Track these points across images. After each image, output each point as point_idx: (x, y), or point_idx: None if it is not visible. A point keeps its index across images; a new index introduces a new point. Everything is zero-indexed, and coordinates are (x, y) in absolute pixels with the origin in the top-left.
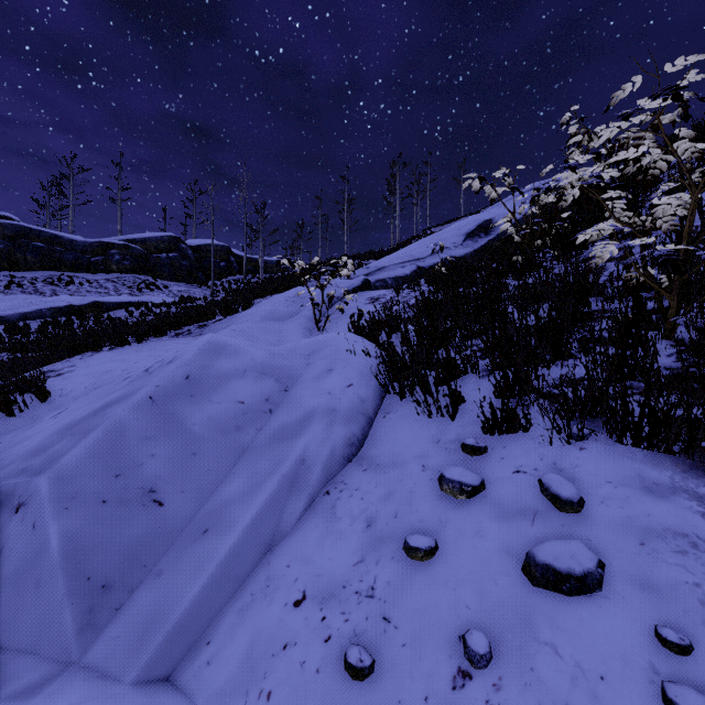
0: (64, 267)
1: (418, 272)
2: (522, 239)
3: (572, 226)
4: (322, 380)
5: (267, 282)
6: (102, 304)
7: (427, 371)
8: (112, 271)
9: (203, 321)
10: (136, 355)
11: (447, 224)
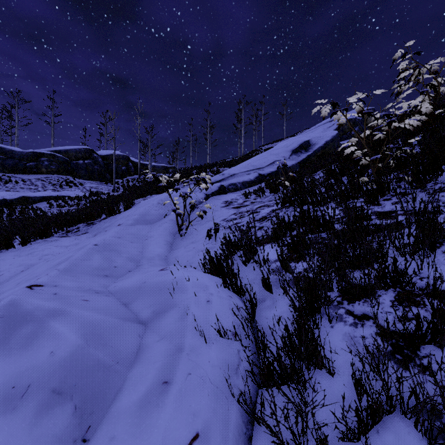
0: (5, 169)
1: (259, 178)
2: (372, 163)
3: (421, 151)
4: (147, 418)
5: (150, 183)
6: (29, 198)
7: (312, 371)
8: (43, 173)
9: (89, 220)
10: (10, 262)
11: (275, 142)
